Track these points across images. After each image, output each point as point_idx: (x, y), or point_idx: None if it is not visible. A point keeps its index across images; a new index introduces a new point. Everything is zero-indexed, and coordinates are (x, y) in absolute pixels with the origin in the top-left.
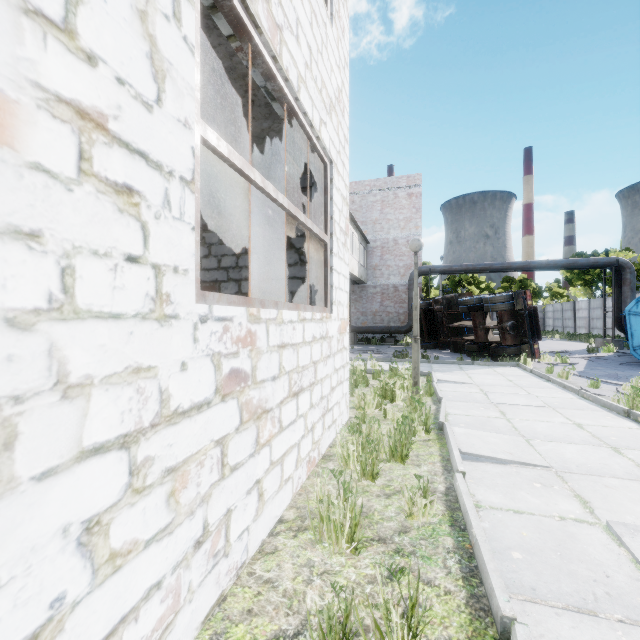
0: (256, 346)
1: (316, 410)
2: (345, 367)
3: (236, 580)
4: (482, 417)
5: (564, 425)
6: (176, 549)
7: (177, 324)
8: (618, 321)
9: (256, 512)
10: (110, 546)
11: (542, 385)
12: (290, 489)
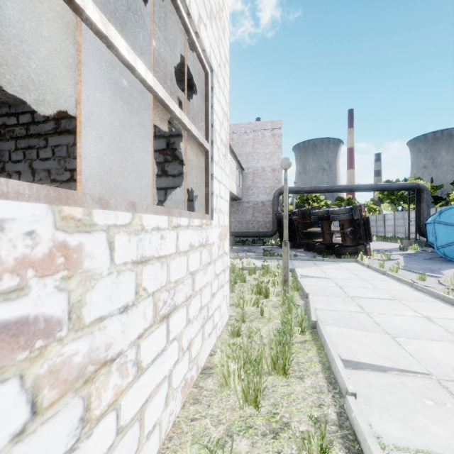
0: (82, 268)
1: (194, 324)
2: (226, 271)
3: None
4: (345, 312)
5: (416, 319)
6: None
7: None
8: (418, 228)
9: None
10: None
11: (381, 278)
12: (156, 439)
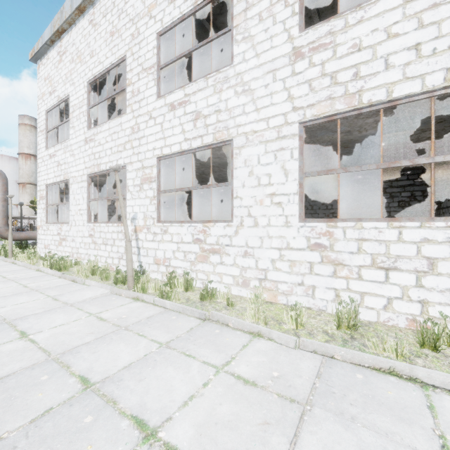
0: (333, 237)
1: (434, 294)
2: None
3: (318, 311)
4: None
5: None
6: (292, 279)
7: (292, 228)
8: None
9: (333, 299)
10: (276, 266)
11: None
12: (374, 315)
